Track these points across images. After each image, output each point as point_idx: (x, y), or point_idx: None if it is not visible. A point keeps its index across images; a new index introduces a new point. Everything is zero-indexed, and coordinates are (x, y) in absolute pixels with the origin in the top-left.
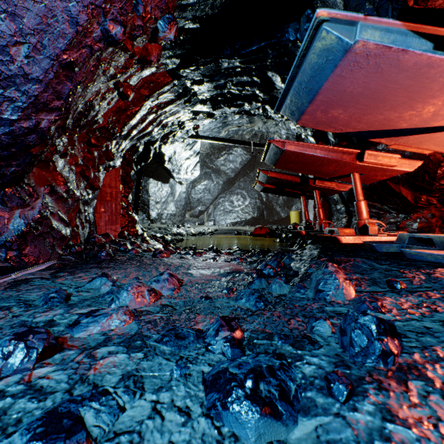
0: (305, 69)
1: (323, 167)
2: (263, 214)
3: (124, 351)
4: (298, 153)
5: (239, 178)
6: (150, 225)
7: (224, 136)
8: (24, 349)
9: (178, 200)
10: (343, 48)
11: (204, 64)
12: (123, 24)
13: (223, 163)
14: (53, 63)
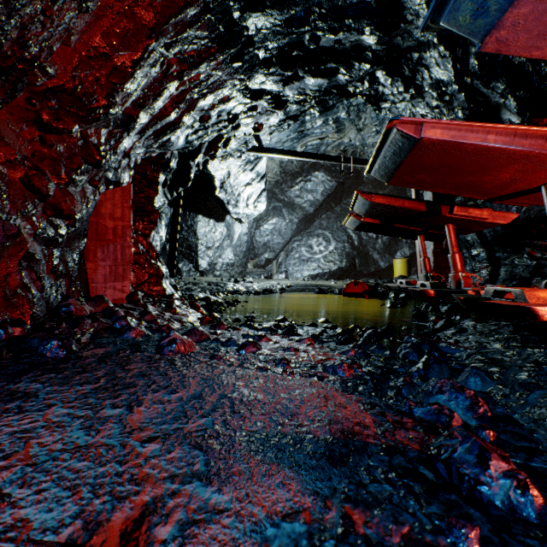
0: None
1: (488, 175)
2: (355, 263)
3: None
4: (447, 145)
5: (321, 214)
6: (198, 279)
7: None
8: None
9: (237, 244)
10: None
11: None
12: None
13: (299, 194)
14: None
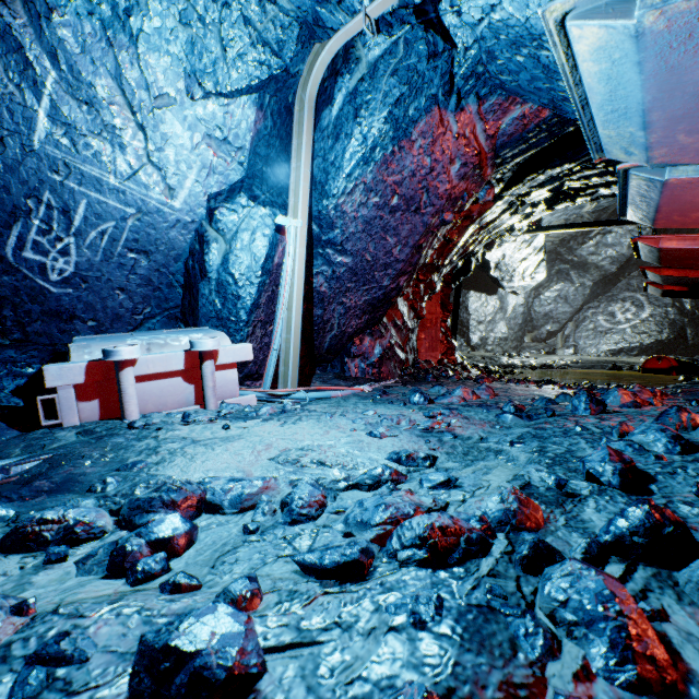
0: (631, 192)
1: None
2: (685, 333)
3: (461, 407)
4: (686, 249)
5: (628, 272)
6: (470, 354)
7: (590, 210)
8: (423, 397)
9: (511, 317)
10: (657, 182)
11: (529, 180)
12: (453, 212)
13: (593, 250)
14: (411, 249)
